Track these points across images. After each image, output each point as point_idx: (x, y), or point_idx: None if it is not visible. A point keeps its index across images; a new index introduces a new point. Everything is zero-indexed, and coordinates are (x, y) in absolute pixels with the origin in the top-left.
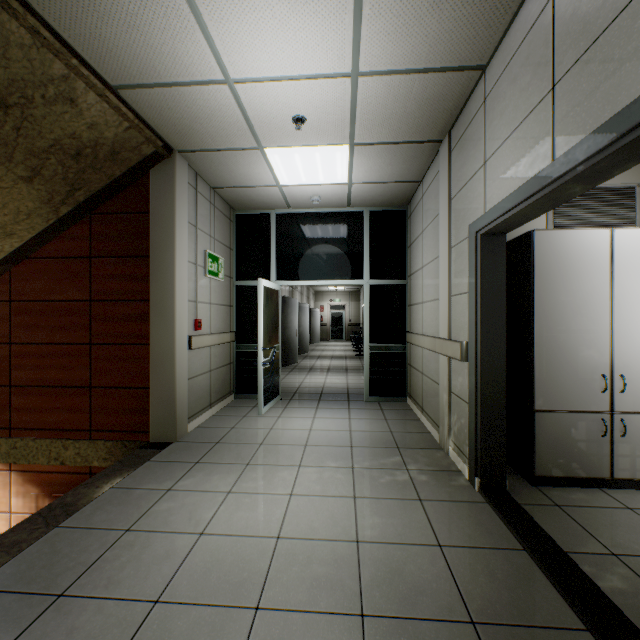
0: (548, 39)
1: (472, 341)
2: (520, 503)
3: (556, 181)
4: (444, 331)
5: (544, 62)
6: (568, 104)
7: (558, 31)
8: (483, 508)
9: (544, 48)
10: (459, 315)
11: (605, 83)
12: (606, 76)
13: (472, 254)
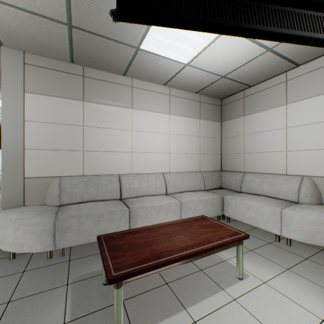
0: None
1: None
2: None
3: None
4: None
5: None
6: None
7: None
8: None
9: None
10: None
11: None
12: None
13: None
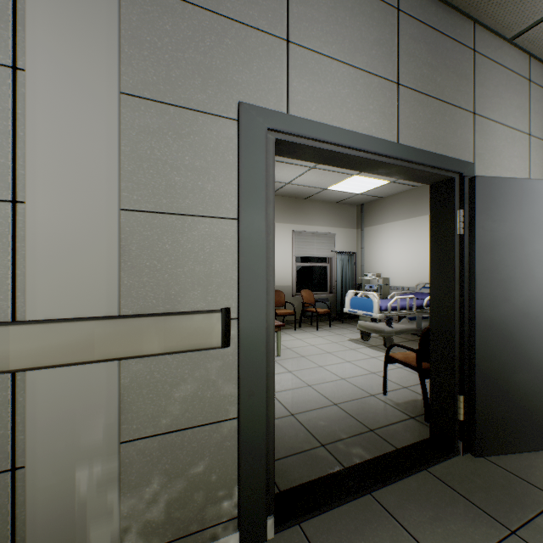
0: (394, 38)
1: (260, 303)
2: (279, 490)
3: (402, 161)
4: (88, 297)
5: (390, 51)
6: (410, 113)
7: (403, 47)
8: (319, 527)
9: (390, 39)
10: (182, 258)
11: (432, 129)
12: (433, 126)
13: (260, 159)
